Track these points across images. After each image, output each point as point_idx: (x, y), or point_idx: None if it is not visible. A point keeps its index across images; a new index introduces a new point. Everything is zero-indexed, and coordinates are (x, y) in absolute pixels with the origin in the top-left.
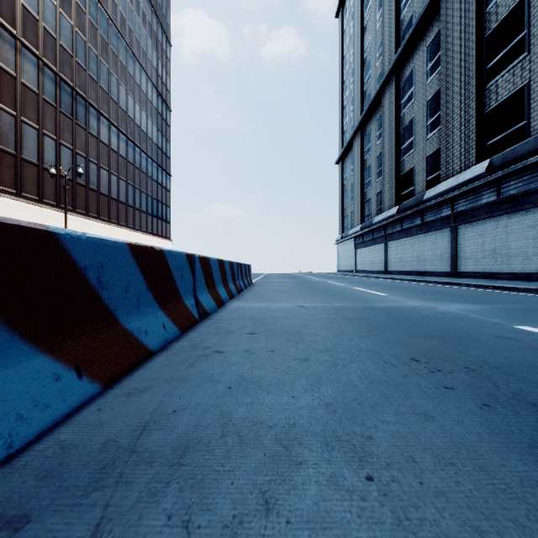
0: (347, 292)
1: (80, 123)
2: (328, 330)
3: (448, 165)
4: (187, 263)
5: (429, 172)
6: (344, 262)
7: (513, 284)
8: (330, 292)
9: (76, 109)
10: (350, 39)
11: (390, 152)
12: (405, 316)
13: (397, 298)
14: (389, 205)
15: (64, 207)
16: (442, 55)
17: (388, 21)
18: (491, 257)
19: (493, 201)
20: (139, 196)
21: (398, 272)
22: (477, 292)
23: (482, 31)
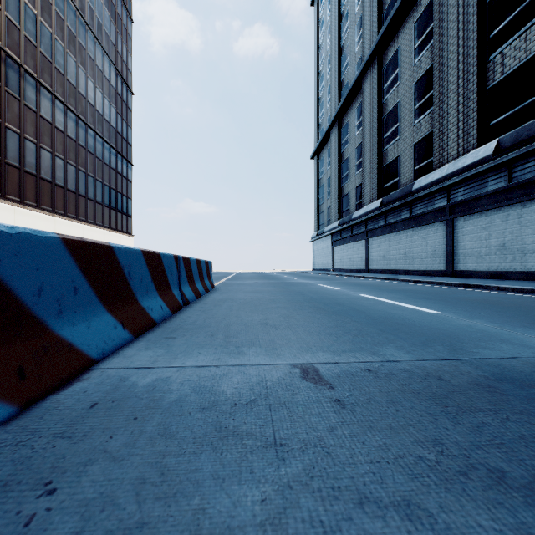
0: (363, 306)
1: (11, 91)
2: None
3: (442, 150)
4: None
5: (417, 161)
6: (320, 260)
7: None
8: (334, 304)
9: (6, 74)
10: (326, 27)
11: (372, 141)
12: None
13: (472, 321)
14: (371, 198)
15: None
16: (435, 28)
17: None
18: (499, 254)
19: (502, 187)
20: (94, 184)
21: (382, 271)
22: None
23: None
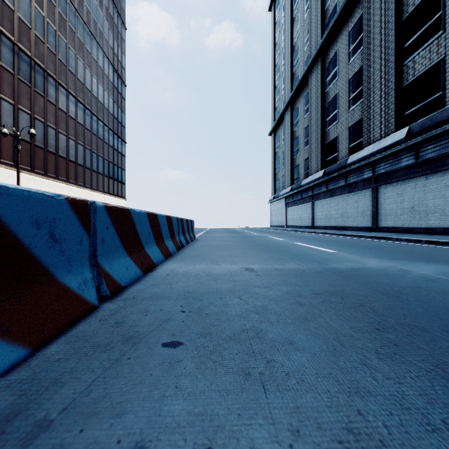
0: (291, 248)
1: (38, 90)
2: (307, 329)
3: (369, 133)
4: (73, 214)
5: (351, 140)
6: (276, 219)
7: (441, 238)
8: (274, 247)
9: (35, 78)
10: (281, 29)
11: (317, 123)
12: (392, 287)
13: (348, 255)
14: (316, 169)
15: (22, 167)
16: (364, 37)
17: (315, 10)
18: (409, 214)
19: (411, 163)
20: (97, 159)
21: (324, 227)
22: (417, 247)
23: (400, 14)
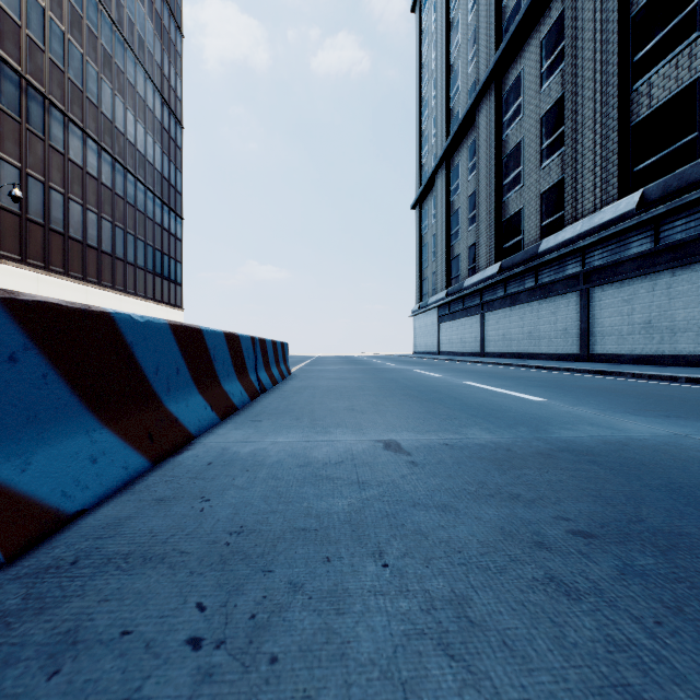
0: (462, 394)
1: (34, 129)
2: None
3: (575, 202)
4: None
5: (545, 215)
6: (423, 341)
7: None
8: (430, 392)
9: (28, 108)
10: (430, 40)
11: (488, 189)
12: None
13: (574, 408)
14: (487, 262)
15: (5, 255)
16: (566, 47)
17: (486, 8)
18: (644, 333)
19: (647, 250)
20: (134, 245)
21: (501, 355)
22: (681, 389)
23: (627, 8)
